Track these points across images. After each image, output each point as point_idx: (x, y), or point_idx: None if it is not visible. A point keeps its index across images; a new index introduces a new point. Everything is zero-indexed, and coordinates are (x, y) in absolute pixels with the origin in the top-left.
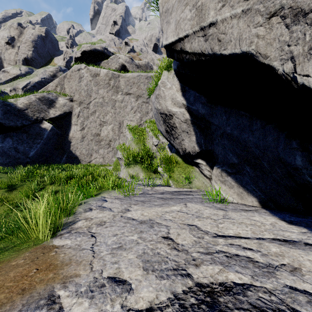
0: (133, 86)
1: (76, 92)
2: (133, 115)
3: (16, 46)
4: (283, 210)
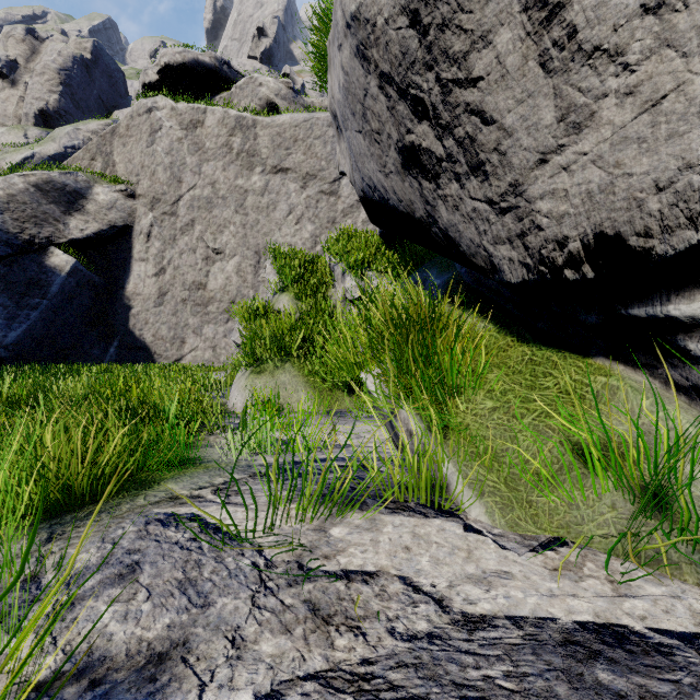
0: (293, 147)
1: (142, 173)
2: (293, 229)
3: (22, 81)
4: None
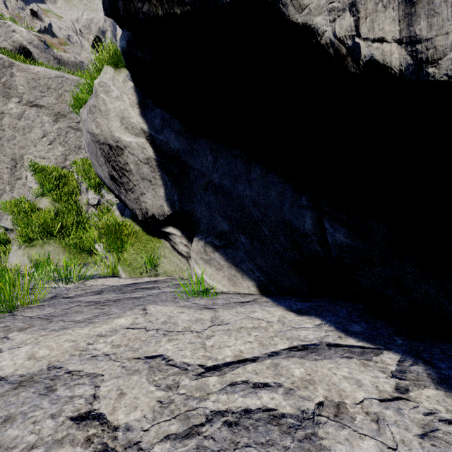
0: (47, 92)
1: None
2: (47, 147)
3: None
4: (286, 295)
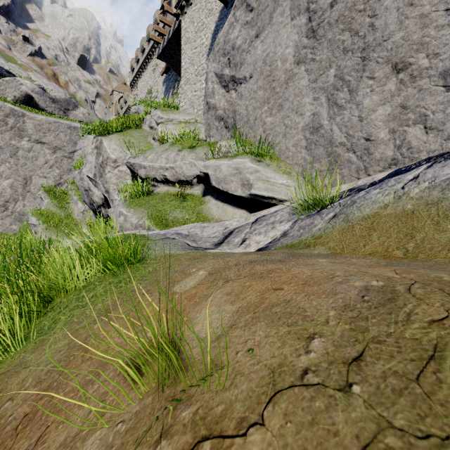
0: (48, 133)
1: None
2: (48, 170)
3: None
4: None
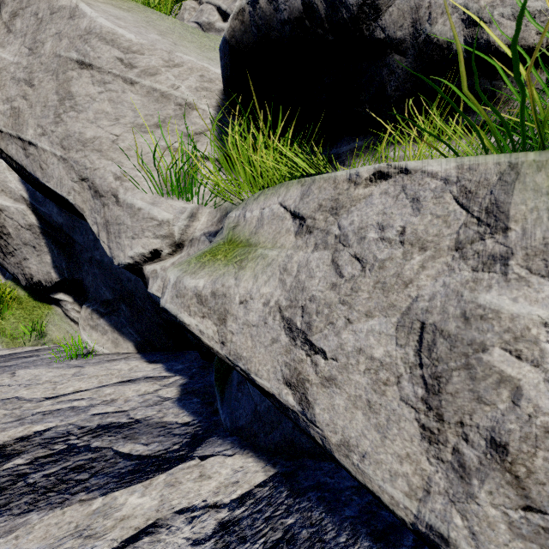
0: None
1: None
2: None
3: None
4: (158, 351)
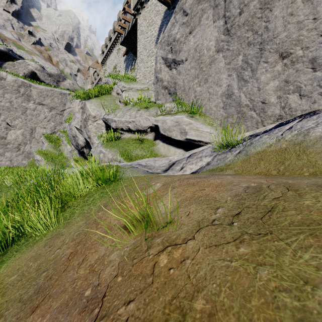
0: (46, 98)
1: None
2: (46, 123)
3: None
4: None
